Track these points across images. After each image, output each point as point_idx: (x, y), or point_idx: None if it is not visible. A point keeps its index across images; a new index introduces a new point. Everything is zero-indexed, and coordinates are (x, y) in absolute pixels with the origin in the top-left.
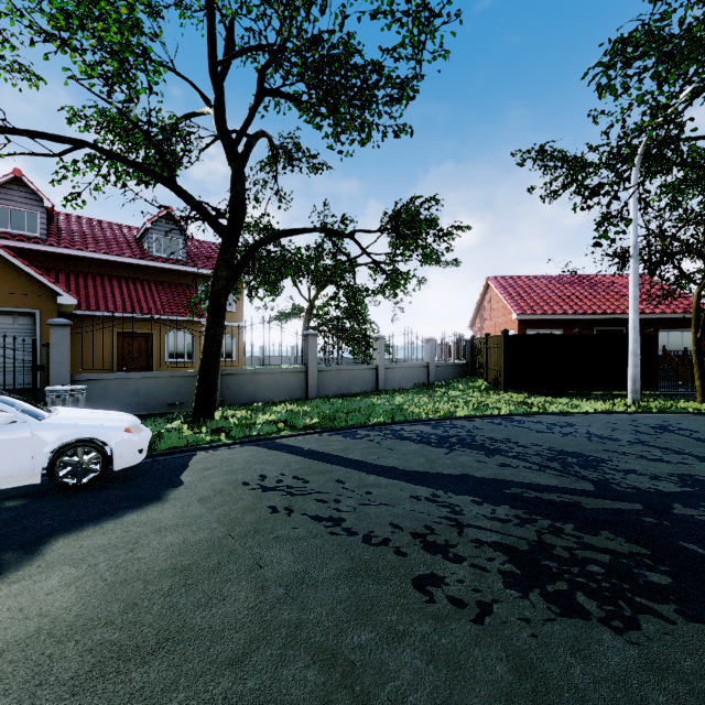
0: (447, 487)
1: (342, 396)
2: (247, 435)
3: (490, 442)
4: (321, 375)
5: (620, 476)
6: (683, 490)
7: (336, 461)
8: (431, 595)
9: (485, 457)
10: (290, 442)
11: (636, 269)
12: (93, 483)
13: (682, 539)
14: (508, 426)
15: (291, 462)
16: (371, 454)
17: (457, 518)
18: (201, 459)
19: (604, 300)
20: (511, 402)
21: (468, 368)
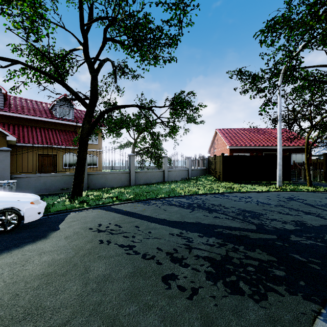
0: (188, 228)
1: (146, 184)
2: (97, 204)
3: (212, 206)
4: (137, 174)
5: (269, 222)
6: (296, 228)
7: (137, 216)
8: (169, 285)
9: (208, 213)
10: (117, 207)
11: (280, 126)
12: (13, 229)
13: (292, 252)
14: (221, 198)
15: (115, 217)
16: (155, 212)
17: (190, 244)
18: (71, 216)
19: (268, 139)
20: (224, 187)
21: (207, 171)
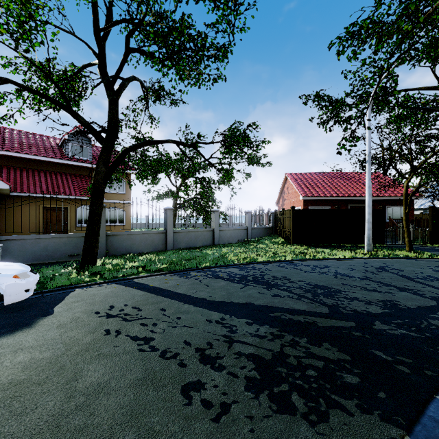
0: (233, 312)
1: (189, 248)
2: (115, 276)
3: (273, 279)
4: (175, 235)
5: (347, 302)
6: (384, 311)
7: (167, 294)
8: (190, 398)
9: (265, 290)
10: (142, 281)
11: (369, 169)
12: None
13: (374, 347)
14: (287, 268)
15: (136, 295)
16: (192, 289)
17: (231, 335)
18: (75, 295)
19: (355, 188)
20: (294, 252)
21: (273, 230)
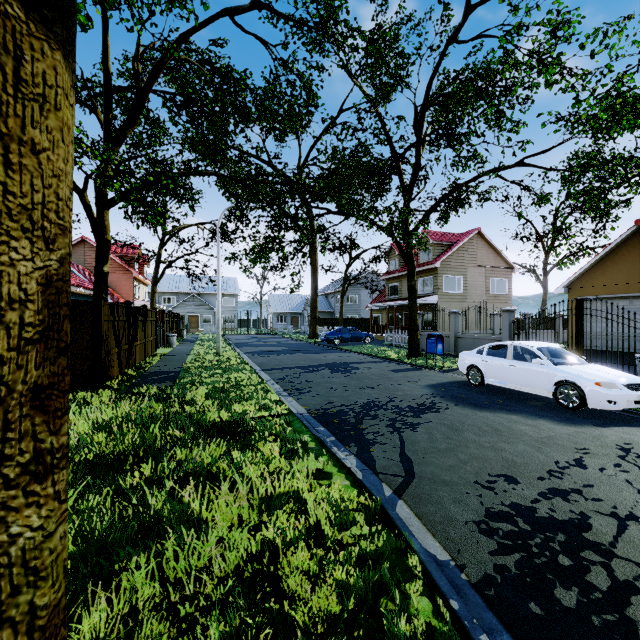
0: None
1: None
2: None
3: None
4: None
5: None
6: None
7: None
8: (495, 476)
9: None
10: None
11: None
12: (574, 408)
13: None
14: None
15: None
16: None
17: (639, 522)
18: None
19: None
20: None
21: None
